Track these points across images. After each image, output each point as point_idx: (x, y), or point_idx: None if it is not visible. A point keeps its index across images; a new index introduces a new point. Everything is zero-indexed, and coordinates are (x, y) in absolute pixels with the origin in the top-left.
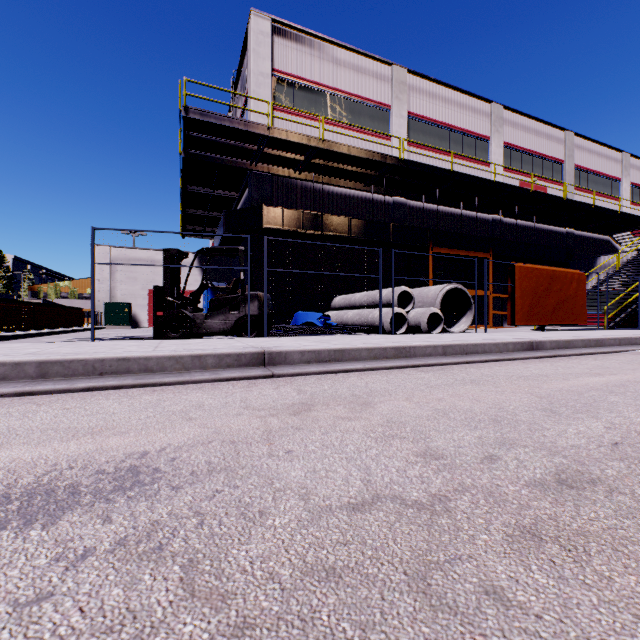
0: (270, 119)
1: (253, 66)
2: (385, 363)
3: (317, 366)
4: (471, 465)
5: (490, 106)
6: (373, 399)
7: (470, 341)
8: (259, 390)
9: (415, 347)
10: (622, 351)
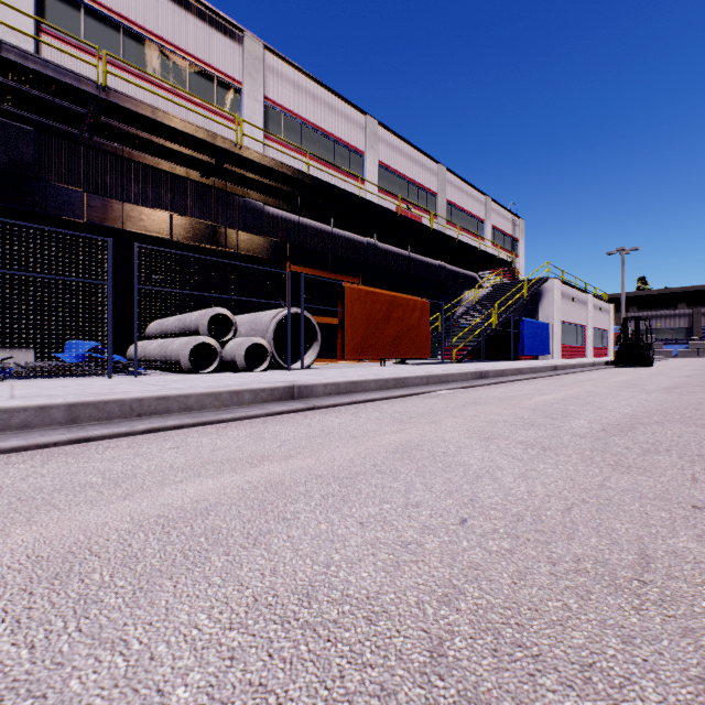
0: (32, 43)
1: None
2: None
3: None
4: None
5: (365, 118)
6: None
7: (153, 392)
8: None
9: None
10: (419, 393)
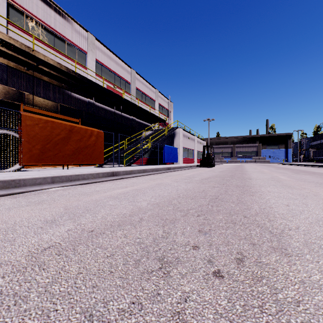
0: None
1: None
2: None
3: None
4: None
5: (87, 34)
6: None
7: None
8: None
9: None
10: (21, 192)
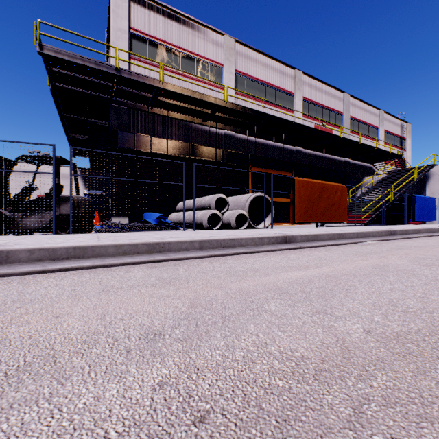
0: (127, 65)
1: (113, 23)
2: (123, 259)
3: (39, 265)
4: None
5: (294, 71)
6: None
7: (228, 236)
8: None
9: (170, 243)
10: (355, 242)
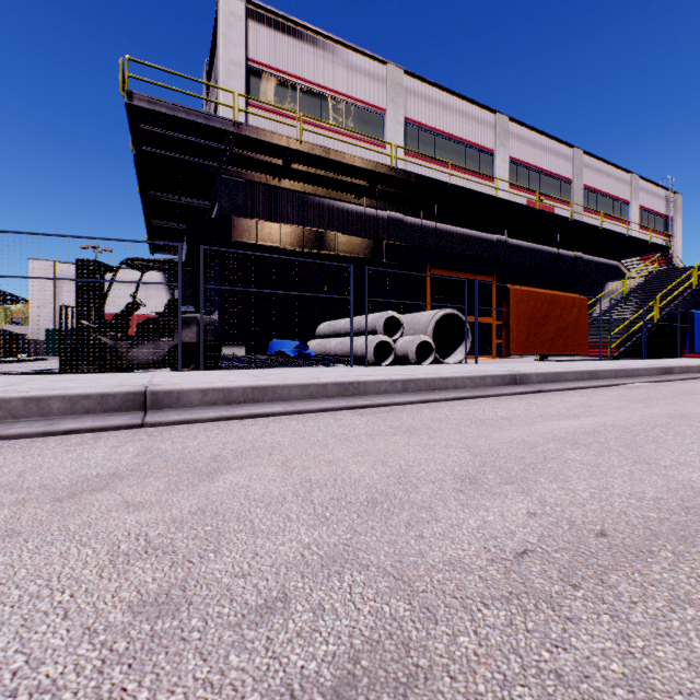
0: (243, 116)
1: (223, 53)
2: (317, 404)
3: (220, 409)
4: (207, 635)
5: (495, 117)
6: (234, 463)
7: (439, 374)
8: (86, 450)
9: (366, 382)
10: (617, 384)
